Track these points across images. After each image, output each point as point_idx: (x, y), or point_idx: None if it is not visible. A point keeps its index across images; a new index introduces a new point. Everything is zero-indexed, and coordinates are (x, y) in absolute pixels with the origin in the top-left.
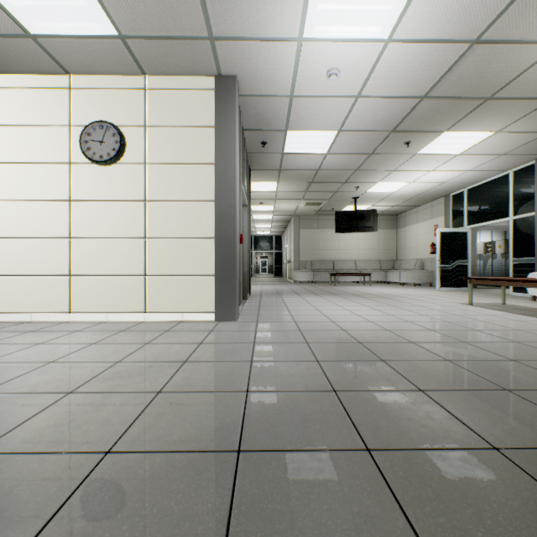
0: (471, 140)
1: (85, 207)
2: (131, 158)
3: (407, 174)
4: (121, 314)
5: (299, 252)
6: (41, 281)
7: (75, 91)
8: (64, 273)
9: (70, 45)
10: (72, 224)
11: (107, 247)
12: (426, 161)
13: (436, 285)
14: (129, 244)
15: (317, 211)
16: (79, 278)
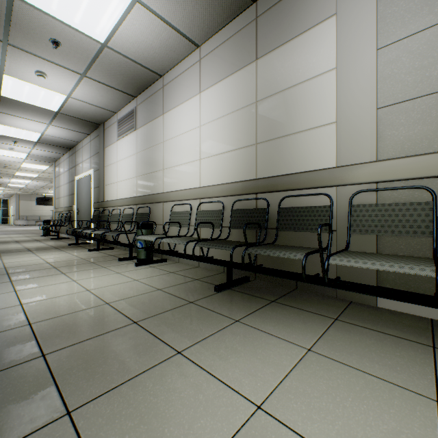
0: None
1: None
2: None
3: None
4: None
5: (19, 211)
6: None
7: None
8: None
9: None
10: None
11: None
12: None
13: None
14: None
15: (30, 193)
16: None
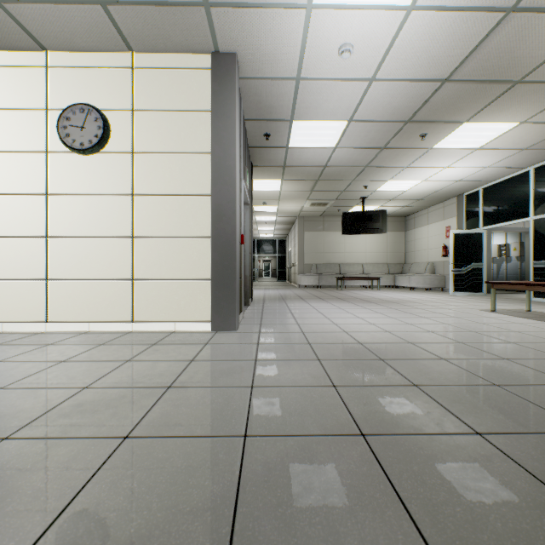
0: (493, 132)
1: (63, 202)
2: (116, 146)
3: (420, 172)
4: (104, 323)
5: (303, 256)
6: (14, 286)
7: (53, 69)
8: (39, 276)
9: (43, 13)
10: (49, 221)
11: (89, 247)
12: (442, 156)
13: (450, 290)
14: (114, 244)
15: (323, 212)
16: (57, 283)
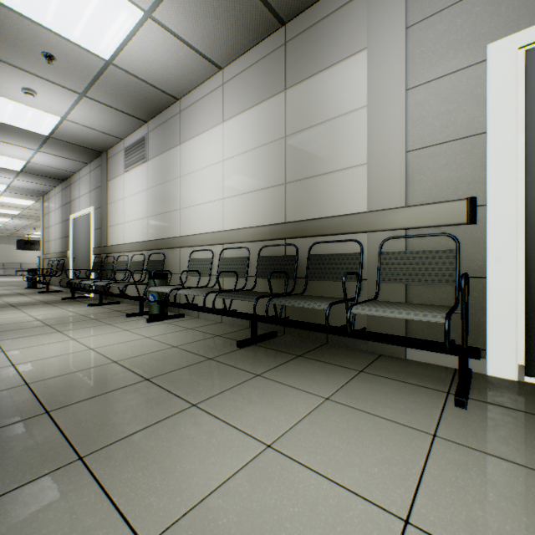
0: None
1: None
2: None
3: None
4: None
5: None
6: None
7: None
8: None
9: None
10: None
11: None
12: None
13: None
14: None
15: (8, 235)
16: None
